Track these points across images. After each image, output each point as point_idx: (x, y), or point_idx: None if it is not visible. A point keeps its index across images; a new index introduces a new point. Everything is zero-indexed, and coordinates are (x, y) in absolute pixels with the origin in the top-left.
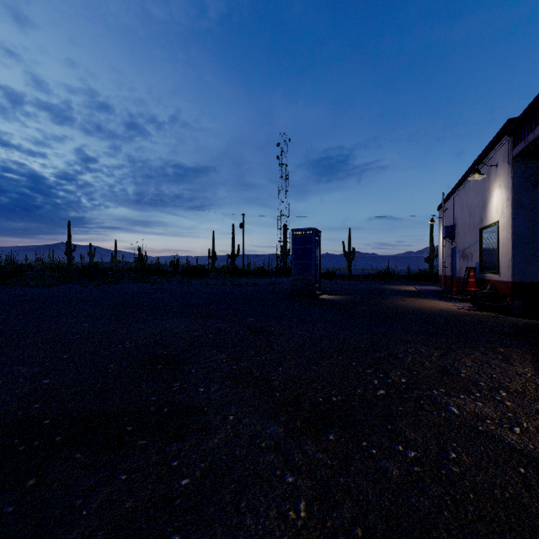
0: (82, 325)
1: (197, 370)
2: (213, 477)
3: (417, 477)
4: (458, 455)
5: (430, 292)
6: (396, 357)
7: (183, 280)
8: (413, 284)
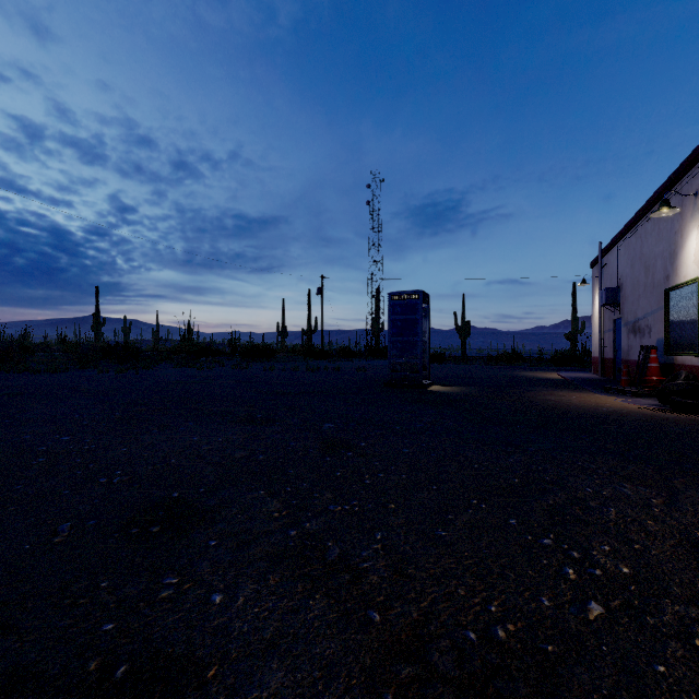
0: (60, 438)
1: (220, 542)
2: None
3: None
4: None
5: (585, 382)
6: (586, 507)
7: (240, 363)
8: (554, 369)
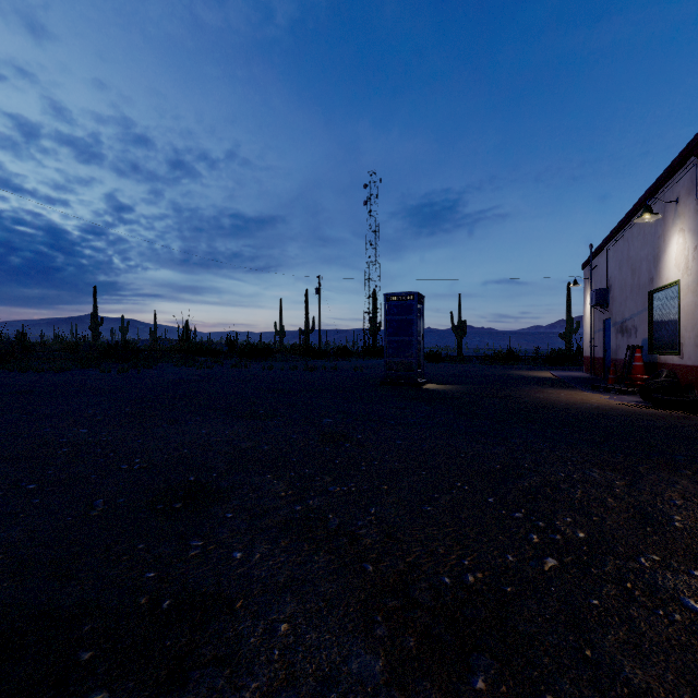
0: (79, 431)
1: (236, 515)
2: None
3: None
4: None
5: (575, 380)
6: (556, 488)
7: (239, 362)
8: (547, 368)
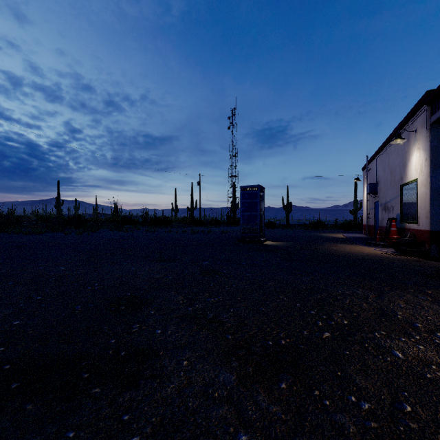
0: (59, 268)
1: (156, 312)
2: (164, 436)
3: (375, 436)
4: (412, 406)
5: (357, 239)
6: (335, 299)
7: (150, 228)
8: (341, 232)
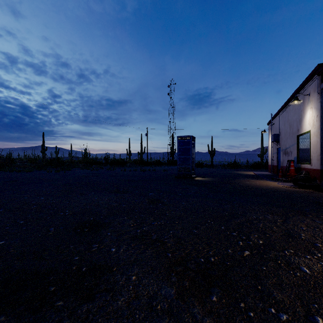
0: (40, 198)
1: (112, 234)
2: None
3: None
4: None
5: (264, 176)
6: (251, 222)
7: (110, 167)
8: (252, 170)
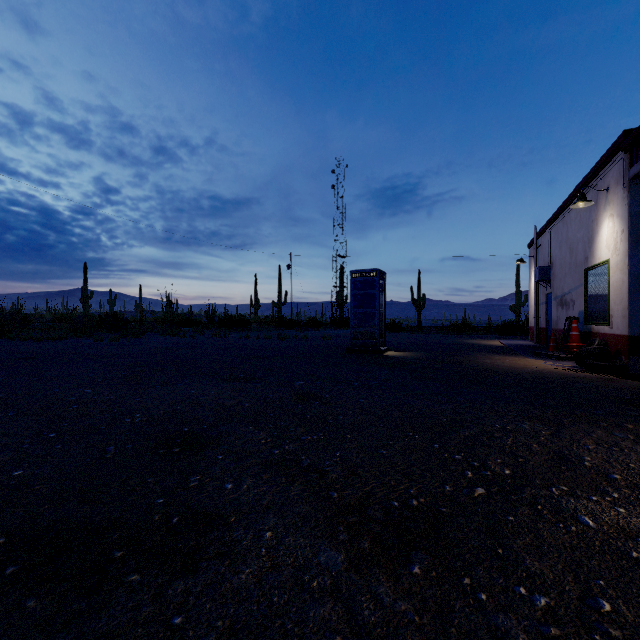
0: (84, 391)
1: (225, 457)
2: None
3: None
4: (612, 603)
5: (520, 348)
6: (492, 436)
7: (218, 332)
8: (497, 337)
